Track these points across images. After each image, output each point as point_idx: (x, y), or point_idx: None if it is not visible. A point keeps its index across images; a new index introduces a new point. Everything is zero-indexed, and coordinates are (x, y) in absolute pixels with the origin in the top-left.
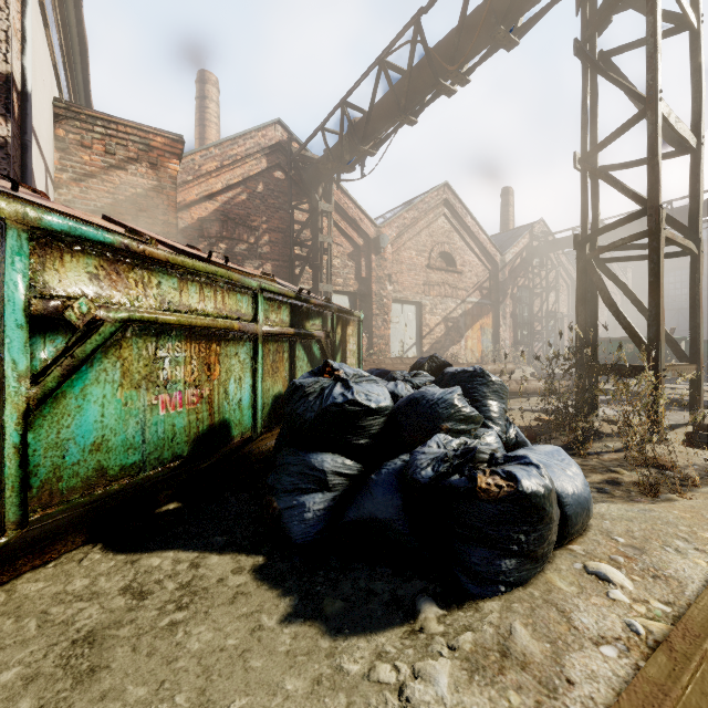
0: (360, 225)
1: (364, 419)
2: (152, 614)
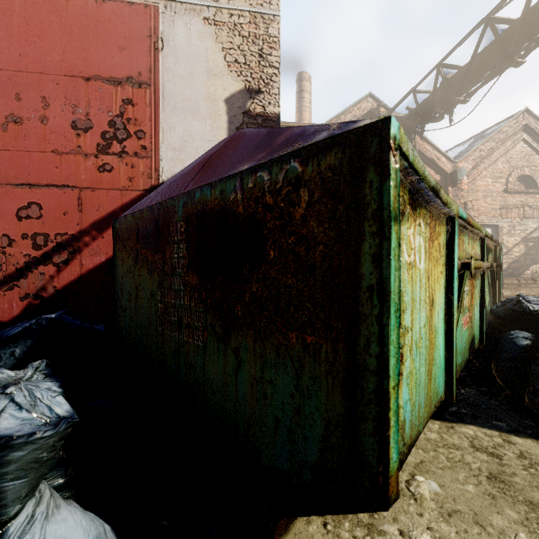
0: (437, 163)
1: None
2: (522, 472)
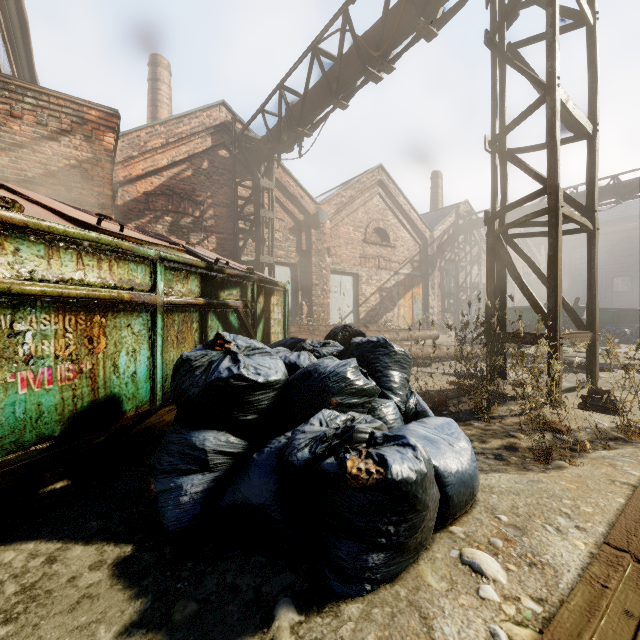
0: (300, 201)
1: (251, 394)
2: None
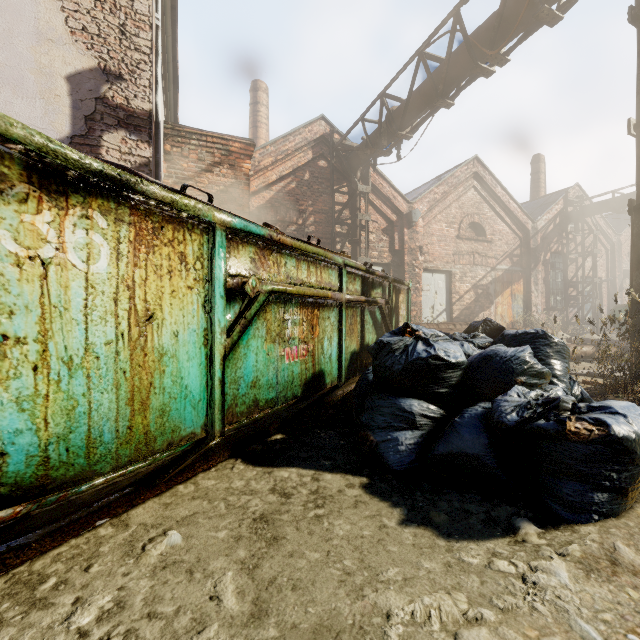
0: (393, 202)
1: (444, 372)
2: (299, 508)
